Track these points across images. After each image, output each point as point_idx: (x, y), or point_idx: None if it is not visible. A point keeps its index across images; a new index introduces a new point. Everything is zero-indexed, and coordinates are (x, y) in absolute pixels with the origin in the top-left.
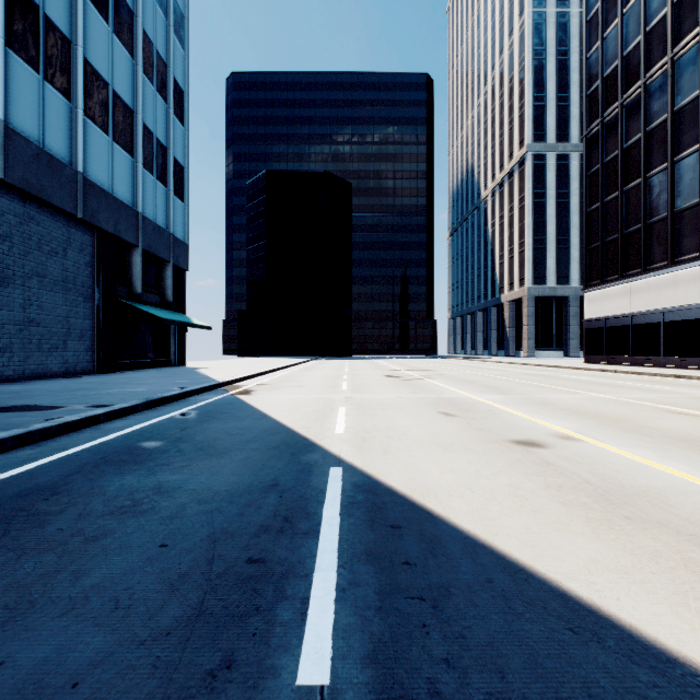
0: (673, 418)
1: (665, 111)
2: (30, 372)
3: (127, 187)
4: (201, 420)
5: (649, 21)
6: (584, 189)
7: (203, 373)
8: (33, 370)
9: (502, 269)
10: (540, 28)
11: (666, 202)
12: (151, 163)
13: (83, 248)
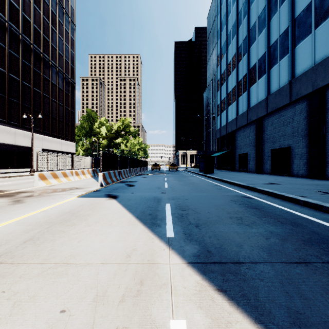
0: None
1: None
2: None
3: None
4: None
5: None
6: None
7: None
8: None
9: None
10: None
11: None
12: None
13: None
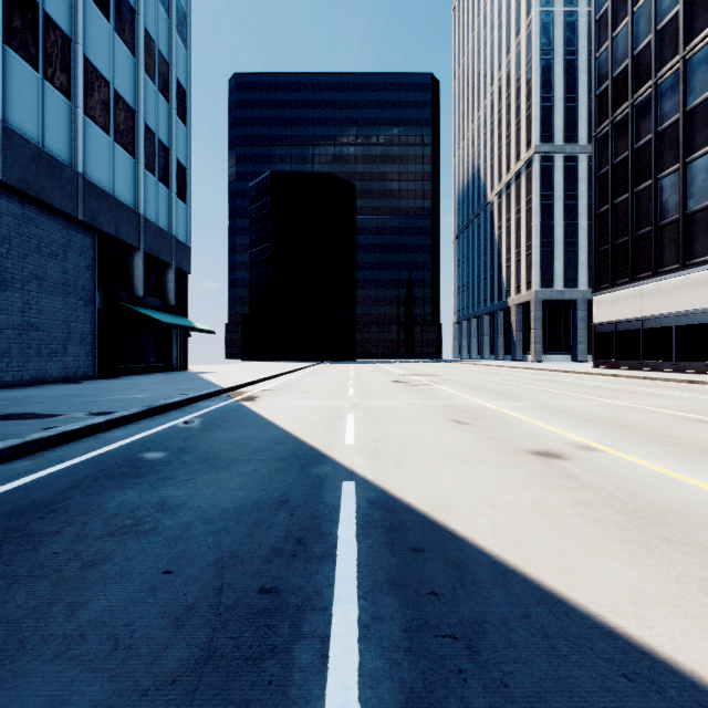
0: (694, 426)
1: (677, 111)
2: (29, 377)
3: (128, 188)
4: (205, 429)
5: (660, 19)
6: (593, 191)
7: (207, 378)
8: (32, 375)
9: (509, 272)
10: (548, 28)
11: (678, 204)
12: (153, 164)
13: (84, 251)
